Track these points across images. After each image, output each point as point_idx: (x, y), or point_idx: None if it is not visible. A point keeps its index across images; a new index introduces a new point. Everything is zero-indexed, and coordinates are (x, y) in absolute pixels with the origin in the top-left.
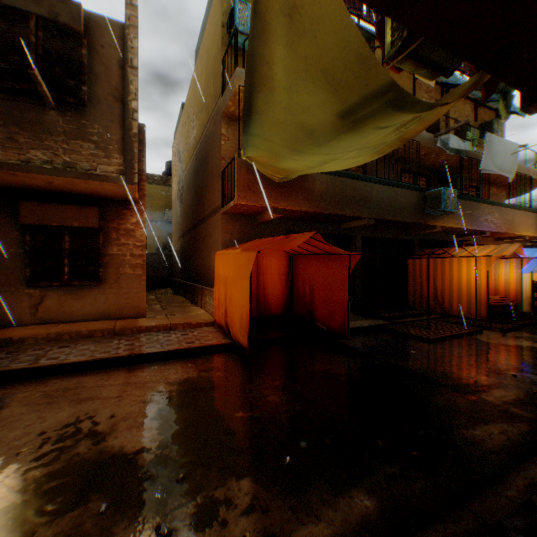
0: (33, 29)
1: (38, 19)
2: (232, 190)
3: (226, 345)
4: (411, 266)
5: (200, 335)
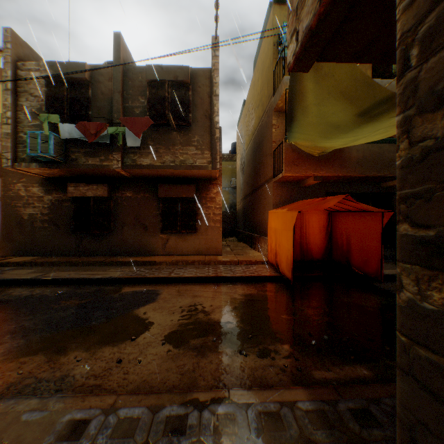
0: (166, 89)
1: (168, 82)
2: (281, 165)
3: (276, 277)
4: None
5: (257, 269)
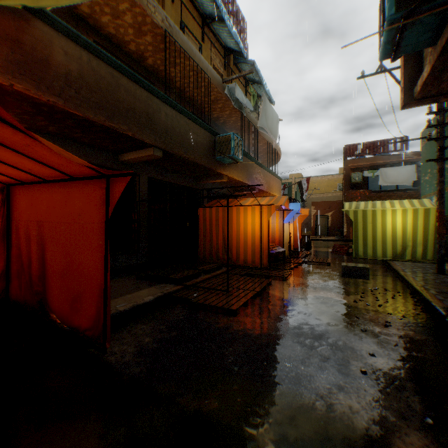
0: None
1: None
2: None
3: None
4: (202, 216)
5: None
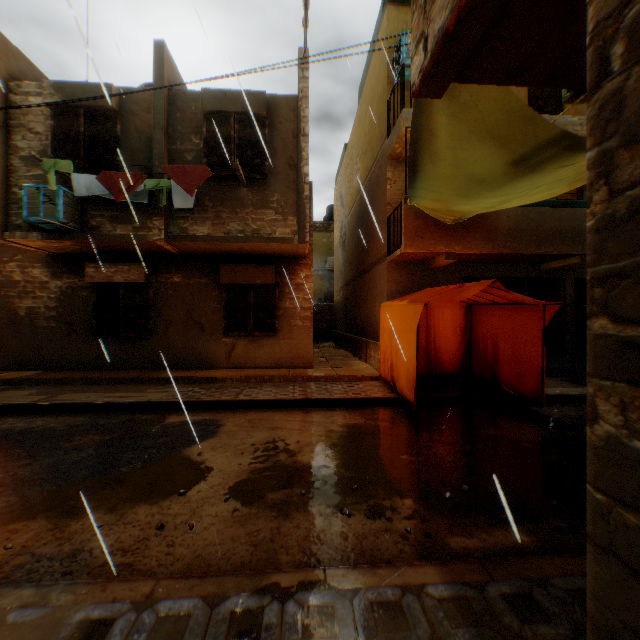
0: (232, 124)
1: (234, 115)
2: (399, 237)
3: (391, 399)
4: None
5: (365, 388)
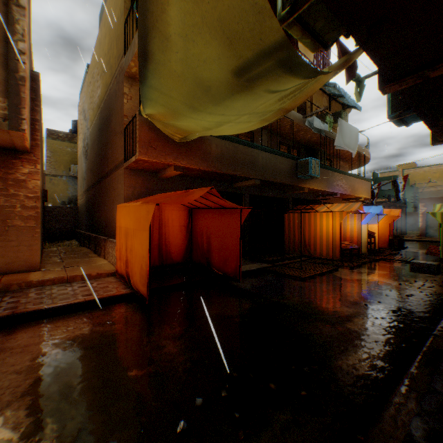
0: None
1: None
2: (135, 147)
3: (125, 295)
4: (287, 219)
5: (99, 286)
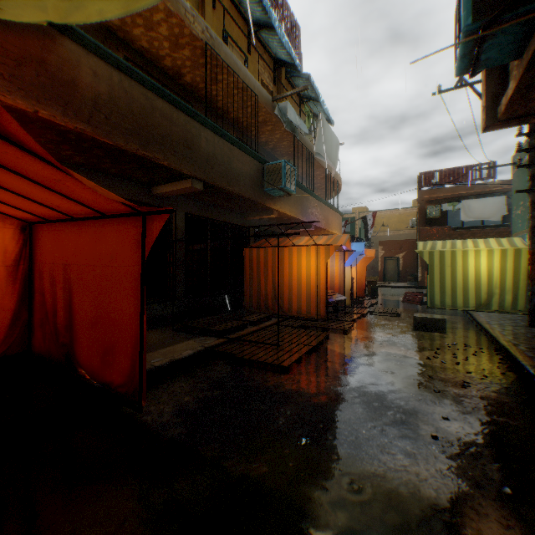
0: None
1: None
2: None
3: None
4: (248, 258)
5: None
